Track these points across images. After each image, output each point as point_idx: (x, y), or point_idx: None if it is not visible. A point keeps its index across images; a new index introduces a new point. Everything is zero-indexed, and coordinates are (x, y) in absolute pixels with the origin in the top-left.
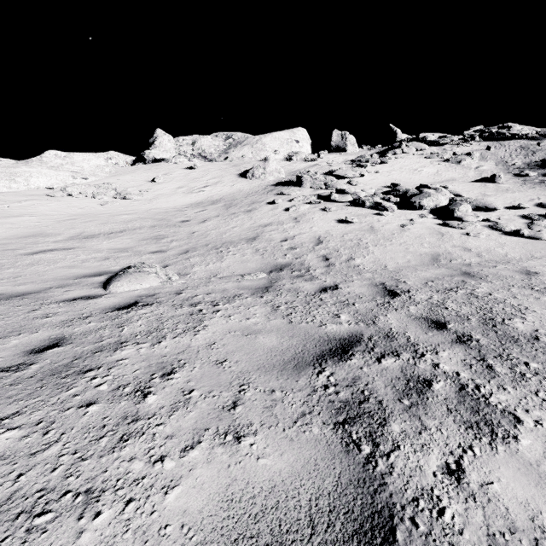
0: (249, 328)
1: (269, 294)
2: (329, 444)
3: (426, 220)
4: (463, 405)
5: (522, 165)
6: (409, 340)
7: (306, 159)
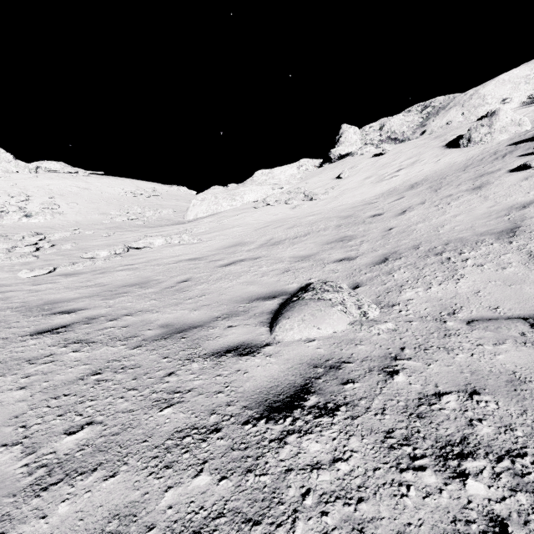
0: None
1: None
2: None
3: None
4: None
5: None
6: None
7: None
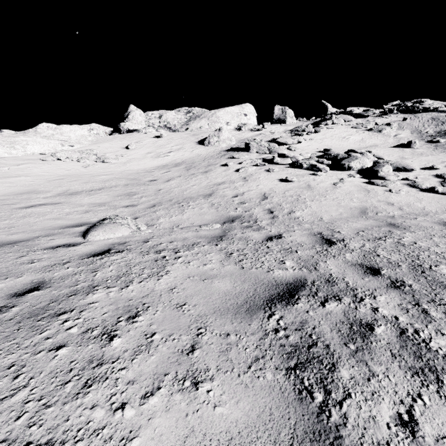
0: (206, 274)
1: (223, 242)
2: (283, 391)
3: (354, 179)
4: (406, 350)
5: (433, 133)
6: (349, 285)
7: (253, 129)
